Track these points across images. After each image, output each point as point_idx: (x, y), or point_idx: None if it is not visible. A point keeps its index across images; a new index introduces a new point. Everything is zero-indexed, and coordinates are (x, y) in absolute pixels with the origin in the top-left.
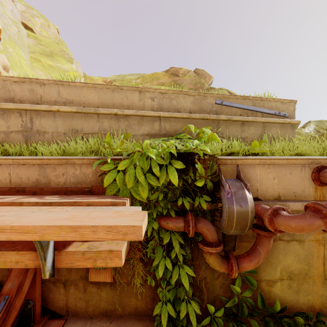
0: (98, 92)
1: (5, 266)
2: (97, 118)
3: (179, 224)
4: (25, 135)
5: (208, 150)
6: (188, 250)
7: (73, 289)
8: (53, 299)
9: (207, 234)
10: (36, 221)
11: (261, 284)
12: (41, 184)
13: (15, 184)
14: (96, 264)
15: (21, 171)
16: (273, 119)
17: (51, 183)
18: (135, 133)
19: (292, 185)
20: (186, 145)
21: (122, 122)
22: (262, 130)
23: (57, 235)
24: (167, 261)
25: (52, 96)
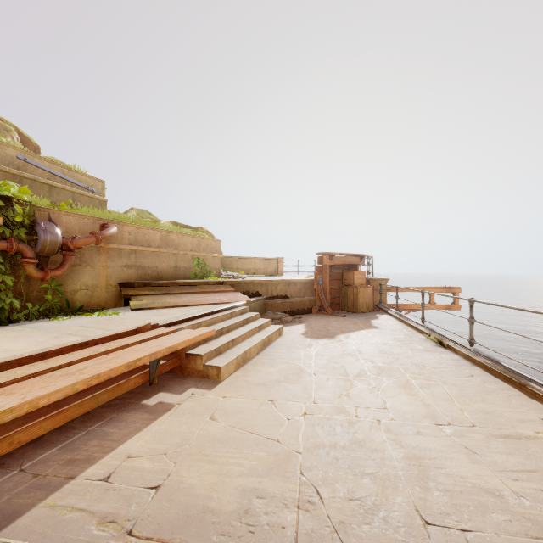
0: None
1: None
2: None
3: (2, 243)
4: None
5: (25, 198)
6: (8, 267)
7: None
8: None
9: (27, 252)
10: None
11: (67, 294)
12: None
13: None
14: None
15: None
16: (82, 192)
17: None
18: None
19: (88, 232)
20: (7, 190)
21: None
22: (72, 199)
23: None
24: None
25: None
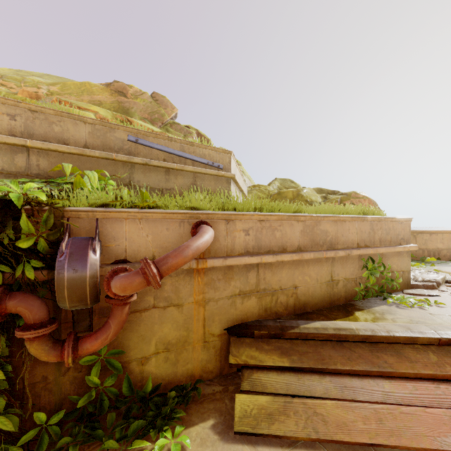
0: None
1: None
2: None
3: None
4: None
5: (43, 198)
6: (3, 343)
7: None
8: None
9: (25, 314)
10: None
11: (131, 366)
12: None
13: None
14: None
15: None
16: (204, 170)
17: None
18: None
19: (170, 243)
20: None
21: None
22: (193, 181)
23: None
24: None
25: None
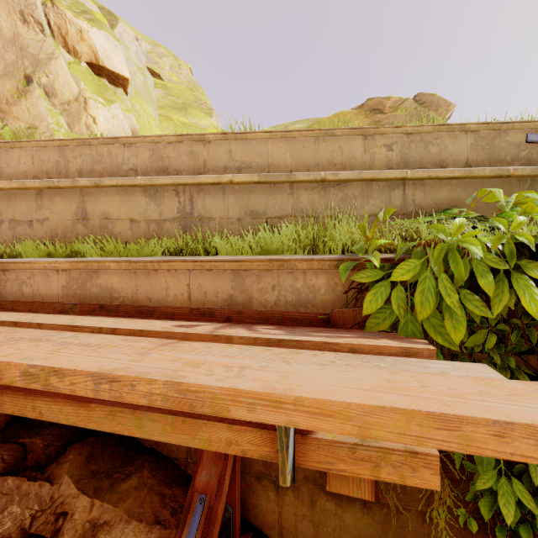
0: (291, 144)
1: (210, 447)
2: (290, 191)
3: None
4: (183, 225)
5: None
6: None
7: (291, 496)
8: (256, 507)
9: None
10: (331, 389)
11: None
12: (236, 304)
13: (197, 302)
14: (379, 474)
15: (206, 281)
16: None
17: (253, 303)
18: (356, 213)
19: None
20: None
21: (333, 195)
22: None
23: (401, 432)
24: (516, 487)
25: (220, 159)
